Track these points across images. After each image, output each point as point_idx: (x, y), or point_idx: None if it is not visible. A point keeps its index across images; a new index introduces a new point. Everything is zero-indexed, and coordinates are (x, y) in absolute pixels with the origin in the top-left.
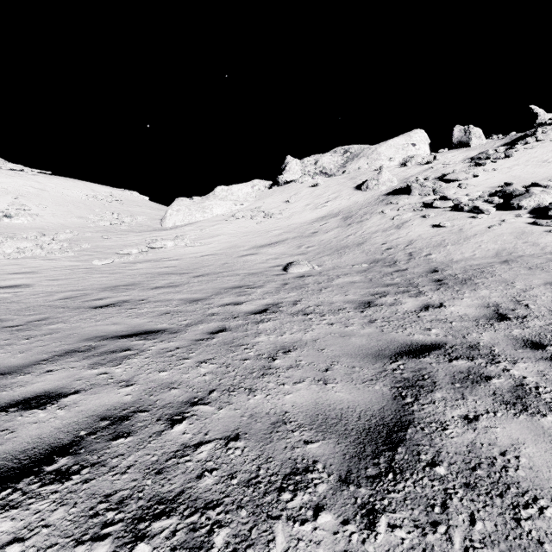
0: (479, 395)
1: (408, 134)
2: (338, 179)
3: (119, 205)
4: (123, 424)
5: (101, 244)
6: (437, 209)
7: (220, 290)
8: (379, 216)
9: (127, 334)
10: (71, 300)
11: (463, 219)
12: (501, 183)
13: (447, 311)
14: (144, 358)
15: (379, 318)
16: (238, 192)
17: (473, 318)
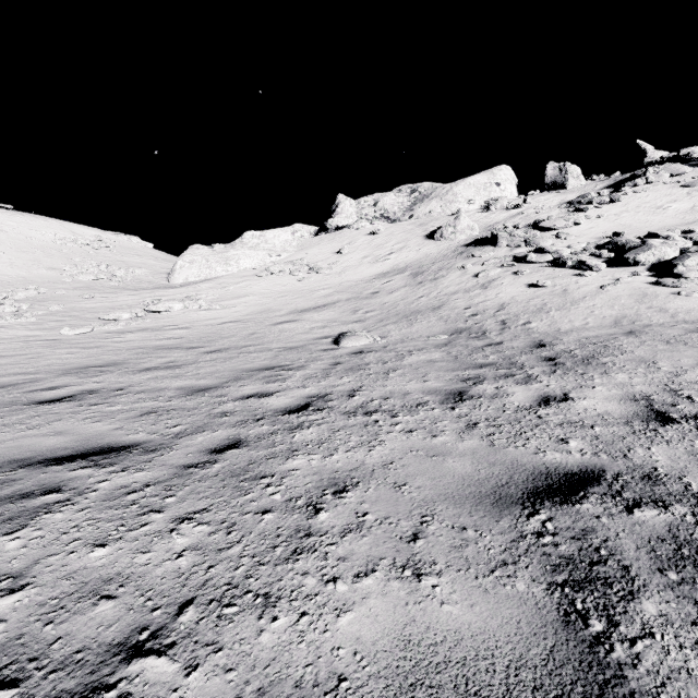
0: None
1: (491, 171)
2: (404, 226)
3: (110, 254)
4: None
5: (78, 306)
6: (532, 264)
7: (241, 373)
8: (459, 273)
9: (69, 454)
10: (6, 390)
11: (567, 277)
12: (609, 233)
13: (578, 408)
14: (77, 510)
15: (482, 420)
16: (274, 240)
17: (622, 419)
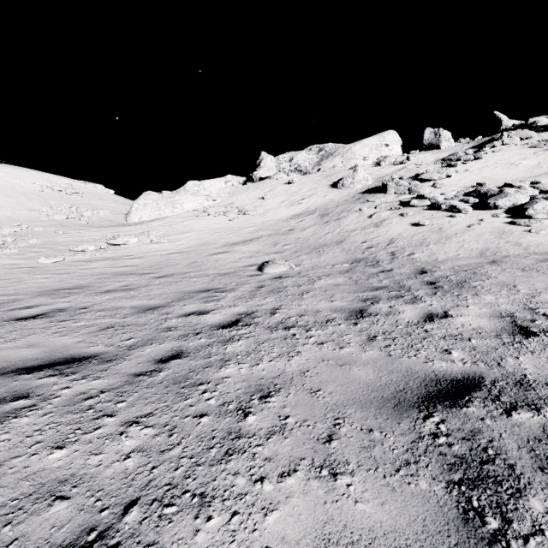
0: None
1: (381, 135)
2: (313, 177)
3: (79, 198)
4: None
5: (53, 240)
6: (415, 207)
7: (183, 294)
8: (357, 214)
9: (38, 364)
10: None
11: (441, 218)
12: (474, 183)
13: (456, 323)
14: (41, 415)
15: (379, 334)
16: (211, 188)
17: (493, 333)
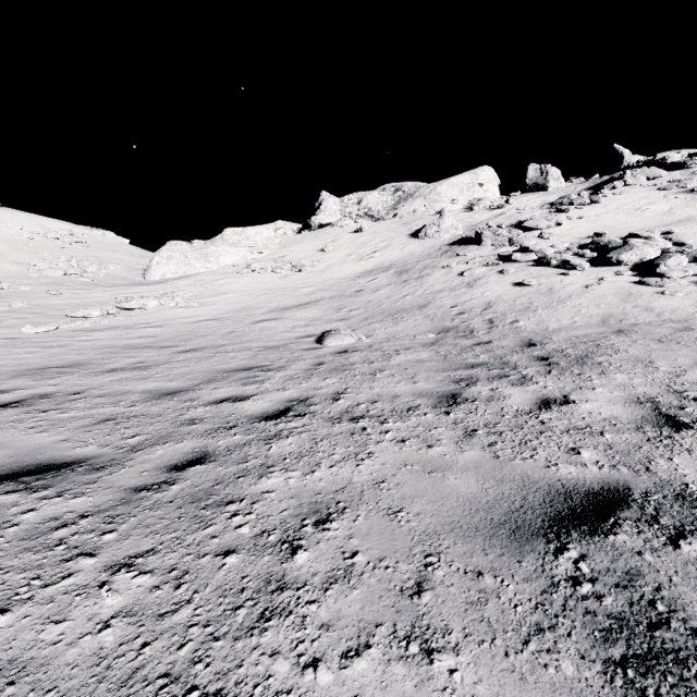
0: None
1: (474, 172)
2: (388, 224)
3: (82, 249)
4: None
5: (44, 302)
6: (517, 263)
7: (216, 374)
8: (444, 271)
9: None
10: None
11: (551, 276)
12: (590, 233)
13: (582, 411)
14: None
15: (480, 427)
16: (256, 237)
17: (632, 425)
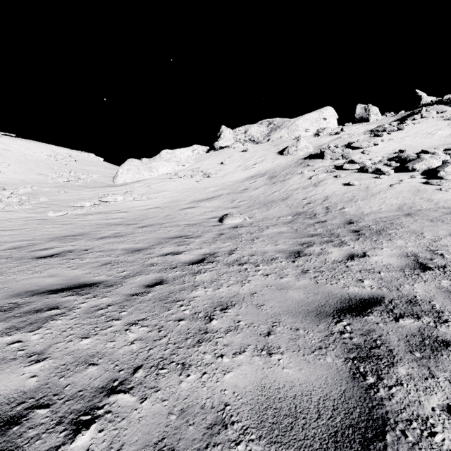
0: (448, 370)
1: (320, 111)
2: (264, 146)
3: (76, 164)
4: (8, 434)
5: (57, 198)
6: (346, 170)
7: (161, 240)
8: (299, 176)
9: (60, 288)
10: (17, 250)
11: (368, 179)
12: (396, 150)
13: (371, 261)
14: (69, 319)
15: (311, 268)
16: (180, 155)
17: (398, 268)
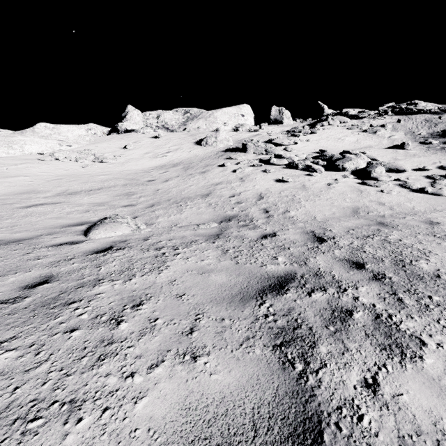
0: None
1: (238, 106)
2: (179, 135)
3: None
4: None
5: None
6: (274, 165)
7: None
8: (221, 169)
9: None
10: None
11: (301, 176)
12: (316, 150)
13: None
14: None
15: None
16: (67, 133)
17: None
